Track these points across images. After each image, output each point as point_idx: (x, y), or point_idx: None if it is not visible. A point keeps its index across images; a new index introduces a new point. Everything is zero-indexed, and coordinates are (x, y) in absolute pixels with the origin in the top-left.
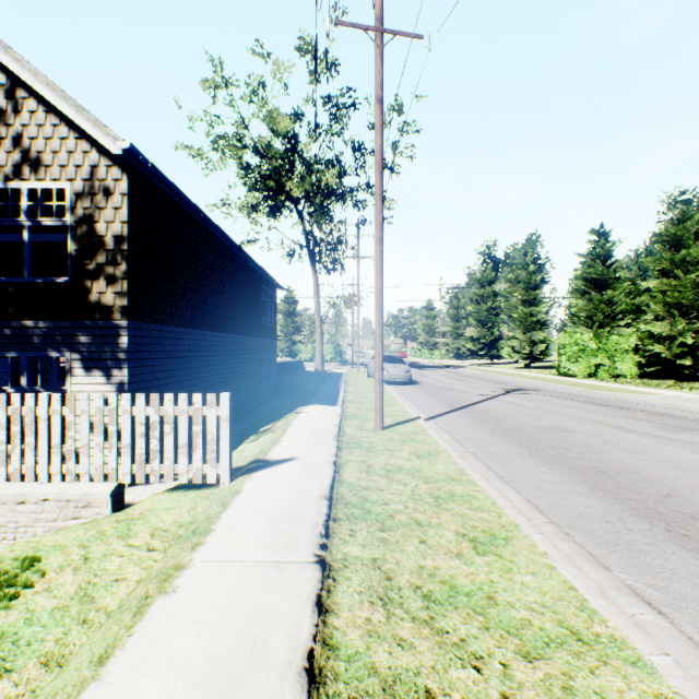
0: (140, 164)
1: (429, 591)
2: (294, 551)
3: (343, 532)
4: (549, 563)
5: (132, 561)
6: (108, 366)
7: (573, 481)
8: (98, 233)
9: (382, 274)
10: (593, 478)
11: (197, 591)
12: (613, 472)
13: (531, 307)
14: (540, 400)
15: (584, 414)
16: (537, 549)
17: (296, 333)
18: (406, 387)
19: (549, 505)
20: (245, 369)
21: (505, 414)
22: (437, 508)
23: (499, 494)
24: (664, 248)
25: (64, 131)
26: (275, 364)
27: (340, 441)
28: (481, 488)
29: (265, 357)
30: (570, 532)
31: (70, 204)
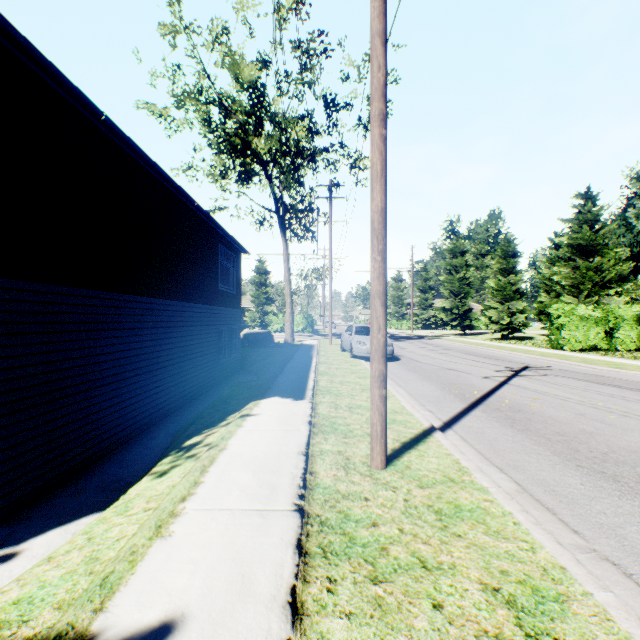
0: None
1: None
2: None
3: None
4: None
5: None
6: None
7: None
8: None
9: (385, 181)
10: None
11: None
12: None
13: (510, 276)
14: (572, 386)
15: None
16: None
17: (267, 304)
18: (388, 364)
19: None
20: (193, 344)
21: (554, 416)
22: None
23: None
24: None
25: None
26: (238, 336)
27: (305, 518)
28: None
29: (225, 329)
30: None
31: None
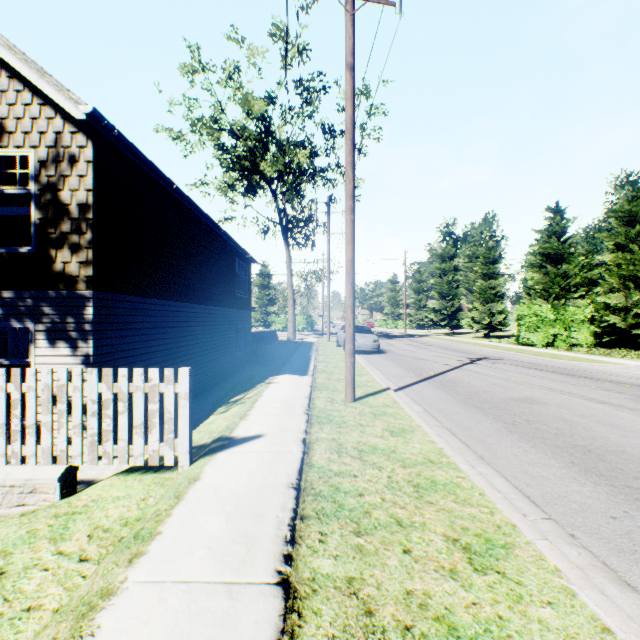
0: (105, 130)
1: (423, 635)
2: (252, 565)
3: (312, 536)
4: (567, 585)
5: (56, 578)
6: (73, 337)
7: (561, 462)
8: (63, 201)
9: (353, 244)
10: (582, 459)
11: (121, 635)
12: (600, 451)
13: (490, 280)
14: (505, 369)
15: (552, 384)
16: (547, 564)
17: (270, 305)
18: (374, 356)
19: (542, 494)
20: (219, 339)
21: (473, 384)
22: (419, 501)
23: (486, 481)
24: (619, 224)
25: (28, 97)
26: (250, 334)
27: (310, 415)
28: (464, 474)
29: (240, 327)
30: (575, 532)
31: (34, 172)
